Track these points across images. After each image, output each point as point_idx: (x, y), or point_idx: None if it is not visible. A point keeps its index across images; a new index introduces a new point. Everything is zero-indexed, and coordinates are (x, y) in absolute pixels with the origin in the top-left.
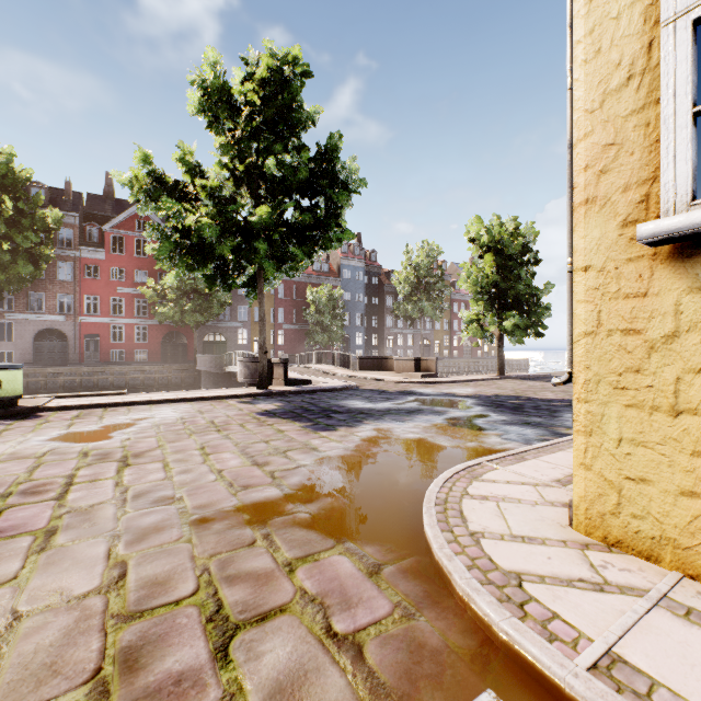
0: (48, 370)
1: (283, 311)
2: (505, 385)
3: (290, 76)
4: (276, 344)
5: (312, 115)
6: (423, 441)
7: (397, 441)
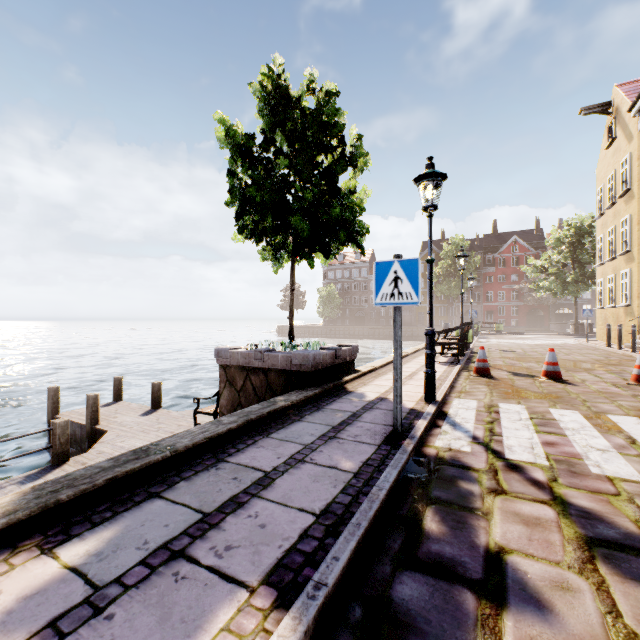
0: None
1: None
2: None
3: (584, 226)
4: None
5: None
6: None
7: None
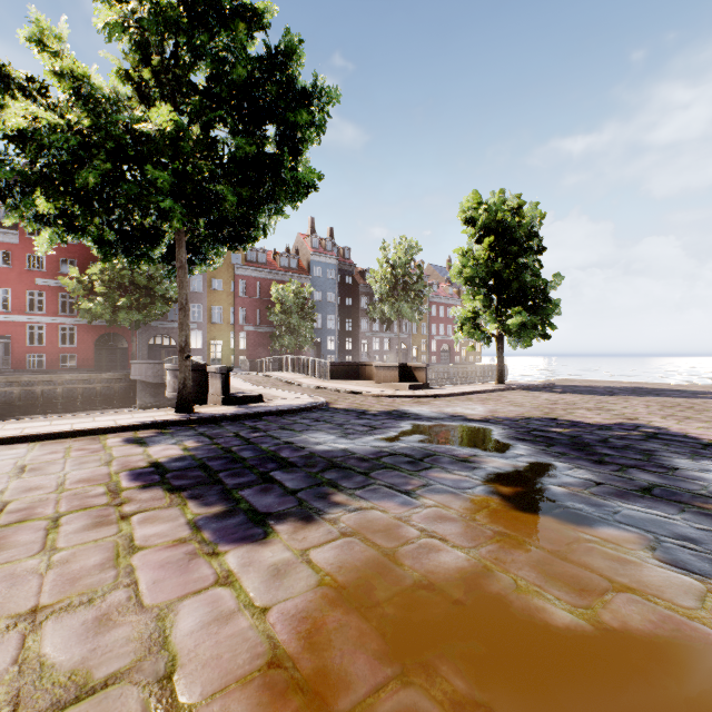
0: None
1: (245, 311)
2: (516, 398)
3: None
4: (237, 348)
5: (261, 13)
6: (491, 596)
7: (422, 600)
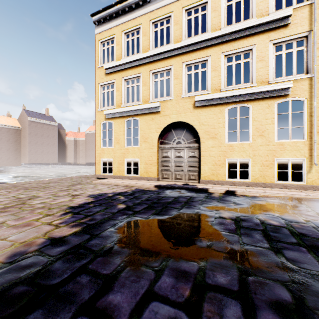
0: None
1: None
2: None
3: None
4: None
5: None
6: None
7: None
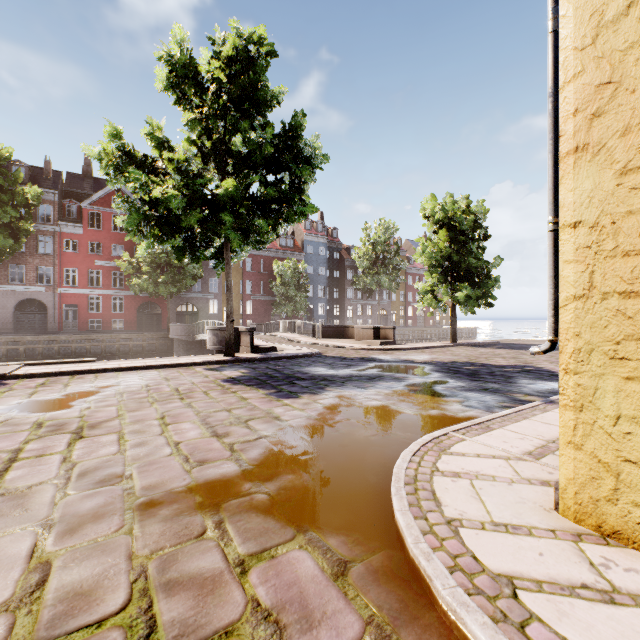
0: (27, 338)
1: (251, 283)
2: (458, 351)
3: (256, 55)
4: (245, 314)
5: (277, 95)
6: (385, 409)
7: (359, 409)
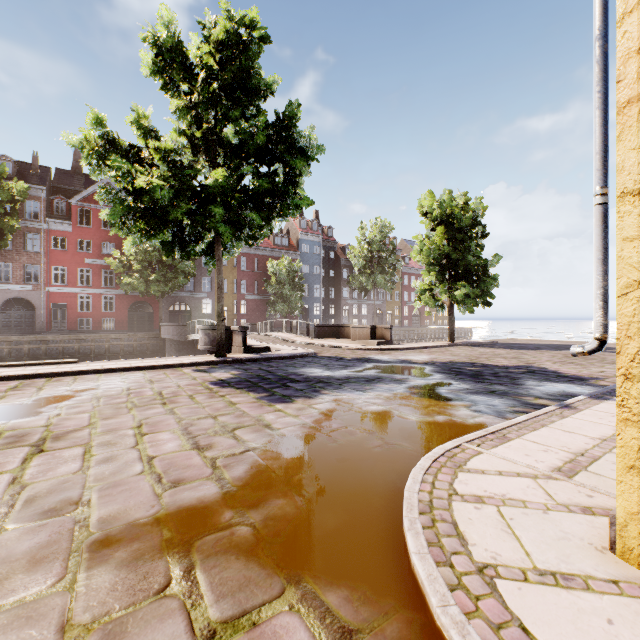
0: (13, 338)
1: (245, 282)
2: (457, 351)
3: (248, 39)
4: (239, 313)
5: (271, 84)
6: (387, 415)
7: (359, 415)
